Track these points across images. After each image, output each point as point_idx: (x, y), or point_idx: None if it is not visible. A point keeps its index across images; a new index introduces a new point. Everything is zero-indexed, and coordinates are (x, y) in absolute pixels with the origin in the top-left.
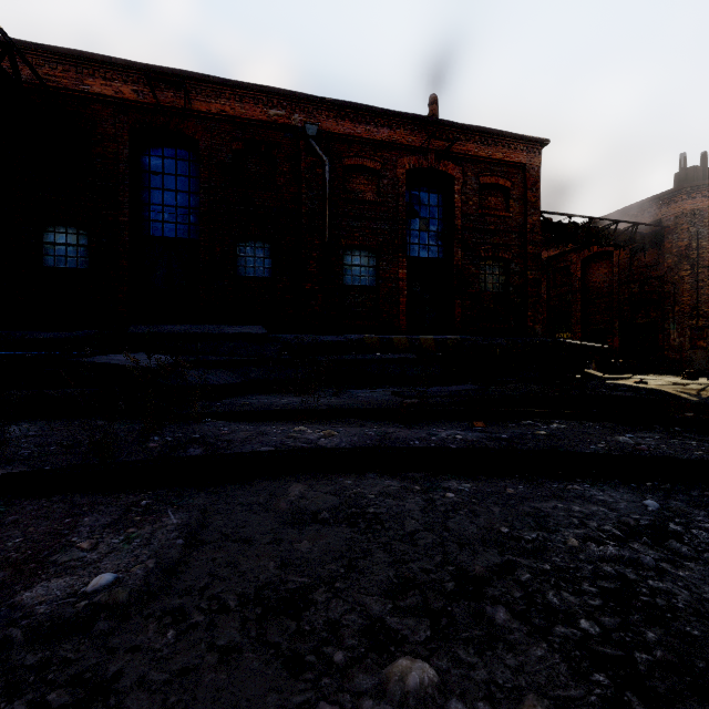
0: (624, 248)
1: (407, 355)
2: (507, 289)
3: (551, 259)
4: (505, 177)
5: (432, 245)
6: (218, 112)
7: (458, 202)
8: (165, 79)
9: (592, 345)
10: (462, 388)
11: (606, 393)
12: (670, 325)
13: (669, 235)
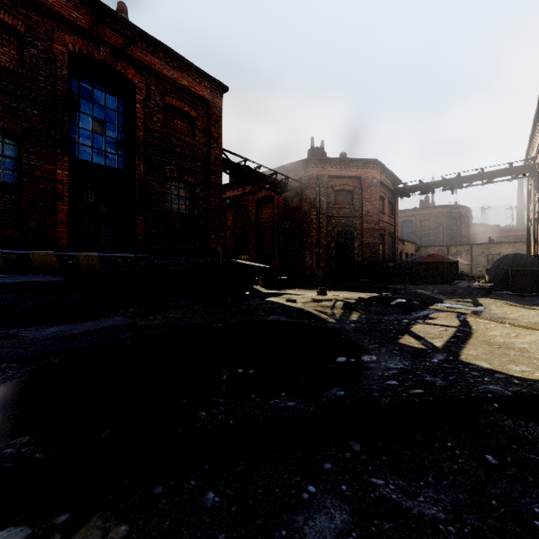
0: (281, 194)
1: (47, 276)
2: (193, 212)
3: (236, 198)
4: (191, 106)
5: (111, 152)
6: None
7: (140, 112)
8: None
9: (258, 265)
10: (98, 325)
11: (264, 318)
12: (306, 251)
13: (305, 190)
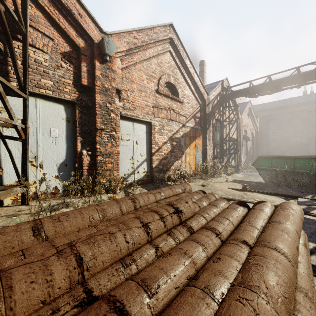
0: None
1: None
2: None
3: None
4: None
5: None
6: (285, 112)
7: None
8: (273, 109)
9: None
10: None
11: None
12: None
13: None
